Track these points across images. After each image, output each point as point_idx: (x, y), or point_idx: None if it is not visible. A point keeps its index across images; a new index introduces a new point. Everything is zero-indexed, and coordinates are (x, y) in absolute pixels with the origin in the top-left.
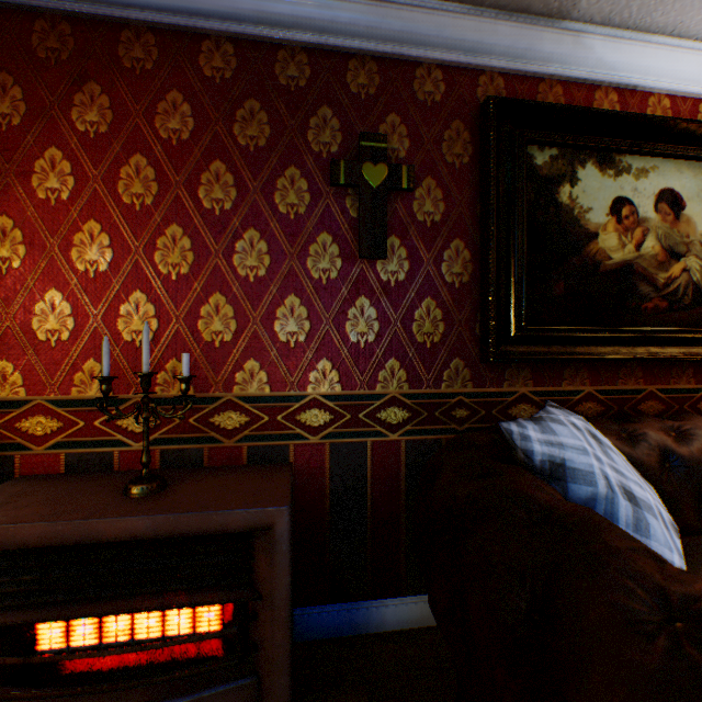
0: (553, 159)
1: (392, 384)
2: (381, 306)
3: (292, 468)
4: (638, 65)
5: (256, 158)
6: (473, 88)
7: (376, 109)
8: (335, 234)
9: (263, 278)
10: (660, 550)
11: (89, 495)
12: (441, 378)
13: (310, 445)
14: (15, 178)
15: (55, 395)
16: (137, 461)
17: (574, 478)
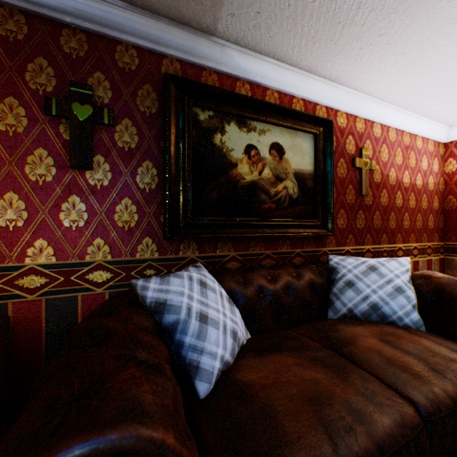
0: (211, 118)
1: (98, 255)
2: (90, 202)
3: (4, 321)
4: (260, 71)
5: None
6: (159, 65)
7: (86, 66)
8: (50, 149)
9: None
10: (211, 347)
11: None
12: (136, 250)
13: (29, 302)
14: None
15: None
16: None
17: (169, 311)
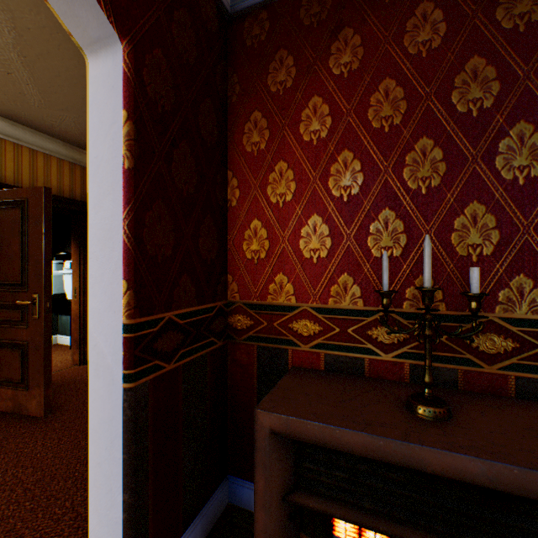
0: None
1: None
2: None
3: None
4: None
5: (525, 38)
6: None
7: None
8: None
9: (537, 178)
10: None
11: (372, 404)
12: None
13: None
14: (288, 129)
15: (315, 303)
16: (384, 370)
17: None
